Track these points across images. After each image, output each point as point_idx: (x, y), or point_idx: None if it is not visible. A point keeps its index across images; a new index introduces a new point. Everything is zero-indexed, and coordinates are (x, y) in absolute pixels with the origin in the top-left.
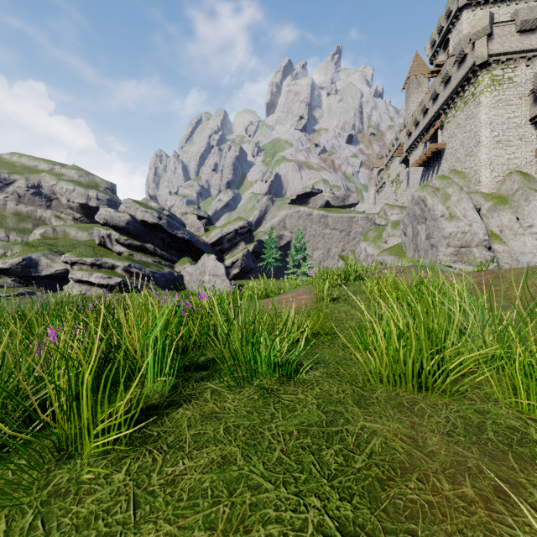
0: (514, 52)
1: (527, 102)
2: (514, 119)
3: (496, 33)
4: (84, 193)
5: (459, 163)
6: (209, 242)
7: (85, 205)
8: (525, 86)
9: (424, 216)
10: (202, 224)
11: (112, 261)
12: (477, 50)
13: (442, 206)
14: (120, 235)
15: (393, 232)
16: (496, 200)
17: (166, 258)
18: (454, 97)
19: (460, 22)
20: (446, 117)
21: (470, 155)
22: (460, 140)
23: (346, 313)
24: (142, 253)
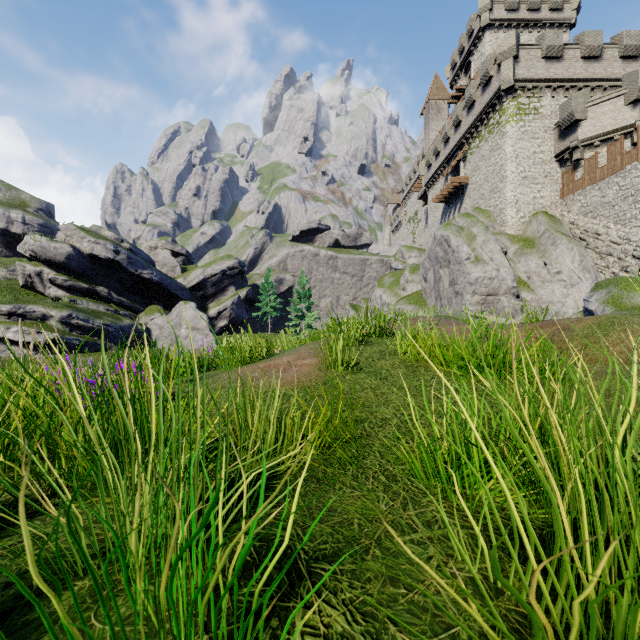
0: (540, 80)
1: (552, 137)
2: (540, 154)
3: (522, 56)
4: (2, 214)
5: (483, 200)
6: (187, 286)
7: (4, 231)
8: (551, 119)
9: (447, 258)
10: (178, 262)
11: (43, 309)
12: (502, 73)
13: (468, 248)
14: (56, 273)
15: (411, 278)
16: (522, 243)
17: (126, 305)
18: (478, 125)
19: (482, 43)
20: (469, 147)
21: (495, 192)
22: (484, 174)
23: (374, 390)
24: (90, 299)
